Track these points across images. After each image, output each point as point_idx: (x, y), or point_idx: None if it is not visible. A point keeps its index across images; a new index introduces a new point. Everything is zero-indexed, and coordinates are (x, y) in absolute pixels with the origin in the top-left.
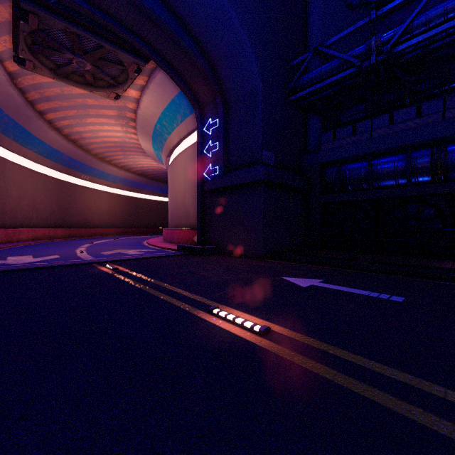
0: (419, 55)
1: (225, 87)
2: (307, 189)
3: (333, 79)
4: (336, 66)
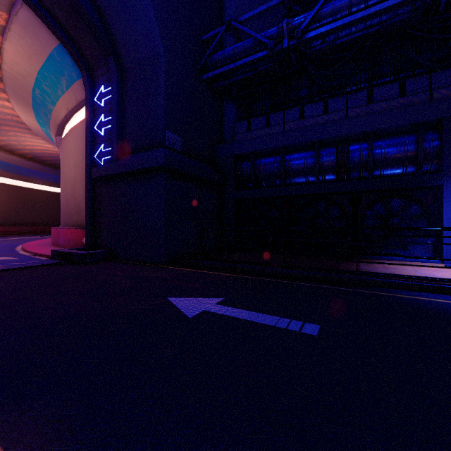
0: (326, 48)
1: (118, 45)
2: (221, 183)
3: (246, 60)
4: (249, 46)
